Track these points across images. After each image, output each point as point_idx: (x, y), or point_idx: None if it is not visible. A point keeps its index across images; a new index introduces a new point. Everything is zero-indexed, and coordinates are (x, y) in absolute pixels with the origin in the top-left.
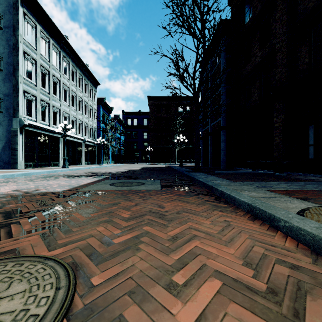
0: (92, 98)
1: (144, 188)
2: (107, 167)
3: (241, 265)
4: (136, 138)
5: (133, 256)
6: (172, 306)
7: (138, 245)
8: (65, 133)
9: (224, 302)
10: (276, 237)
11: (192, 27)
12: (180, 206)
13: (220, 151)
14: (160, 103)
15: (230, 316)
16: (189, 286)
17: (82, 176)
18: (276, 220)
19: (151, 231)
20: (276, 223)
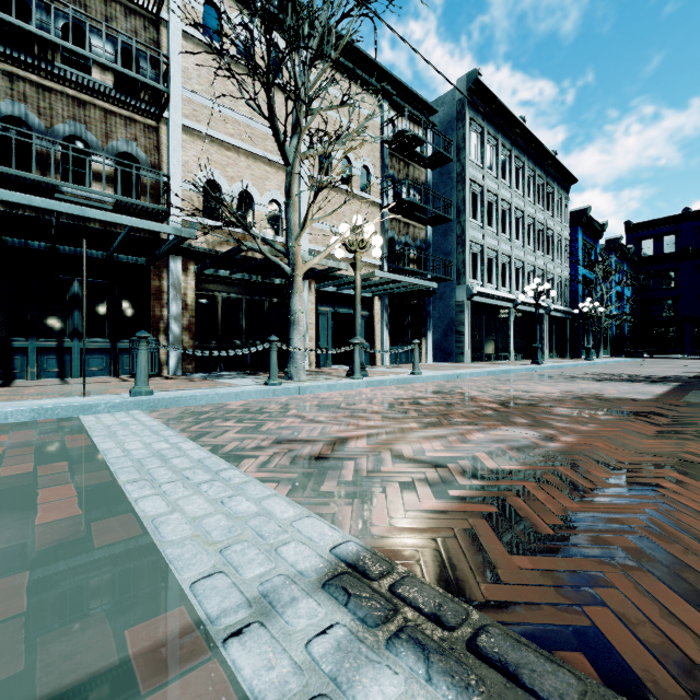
0: (561, 217)
1: None
2: (614, 366)
3: None
4: (672, 288)
5: None
6: None
7: None
8: (536, 301)
9: None
10: None
11: None
12: None
13: None
14: None
15: None
16: None
17: (614, 380)
18: None
19: None
20: None
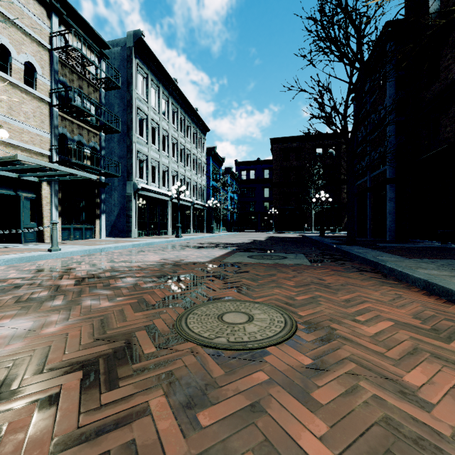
0: (201, 149)
1: (291, 262)
2: (222, 237)
3: (410, 318)
4: (254, 197)
5: (318, 307)
6: (360, 327)
7: (317, 302)
8: (178, 196)
9: (396, 329)
10: (451, 308)
11: (345, 52)
12: (342, 280)
13: (385, 214)
14: (289, 146)
15: (401, 334)
16: (369, 322)
17: (207, 247)
18: (454, 294)
19: (323, 295)
20: (454, 297)
